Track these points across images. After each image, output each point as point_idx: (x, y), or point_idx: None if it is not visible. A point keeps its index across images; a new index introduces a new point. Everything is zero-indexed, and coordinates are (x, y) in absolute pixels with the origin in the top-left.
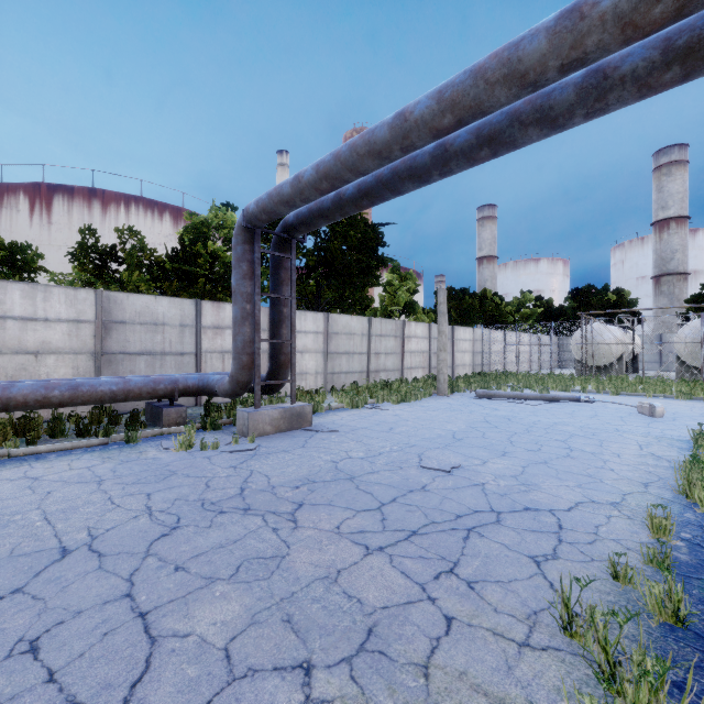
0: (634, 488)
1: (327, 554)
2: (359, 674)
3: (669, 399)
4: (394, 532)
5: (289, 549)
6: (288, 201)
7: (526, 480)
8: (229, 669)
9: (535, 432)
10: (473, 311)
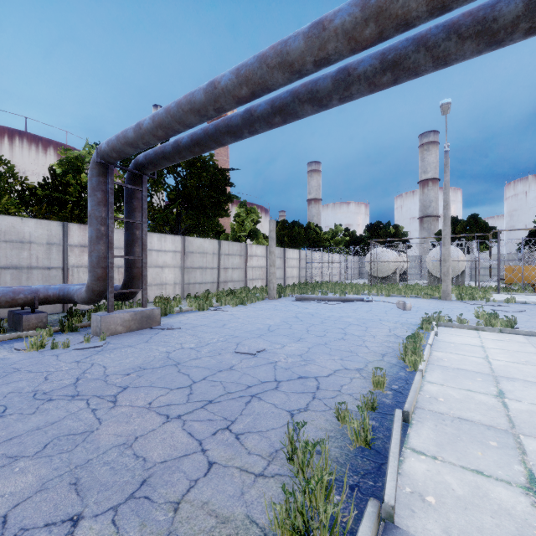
0: (375, 358)
1: (132, 426)
2: (120, 518)
3: (419, 298)
4: (194, 403)
5: (100, 425)
6: (133, 143)
7: (307, 357)
8: (1, 532)
9: (326, 323)
10: (300, 238)
